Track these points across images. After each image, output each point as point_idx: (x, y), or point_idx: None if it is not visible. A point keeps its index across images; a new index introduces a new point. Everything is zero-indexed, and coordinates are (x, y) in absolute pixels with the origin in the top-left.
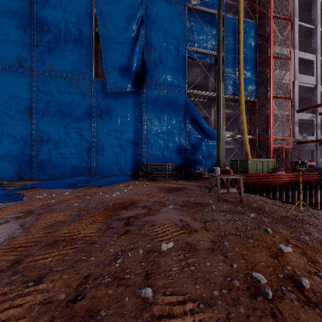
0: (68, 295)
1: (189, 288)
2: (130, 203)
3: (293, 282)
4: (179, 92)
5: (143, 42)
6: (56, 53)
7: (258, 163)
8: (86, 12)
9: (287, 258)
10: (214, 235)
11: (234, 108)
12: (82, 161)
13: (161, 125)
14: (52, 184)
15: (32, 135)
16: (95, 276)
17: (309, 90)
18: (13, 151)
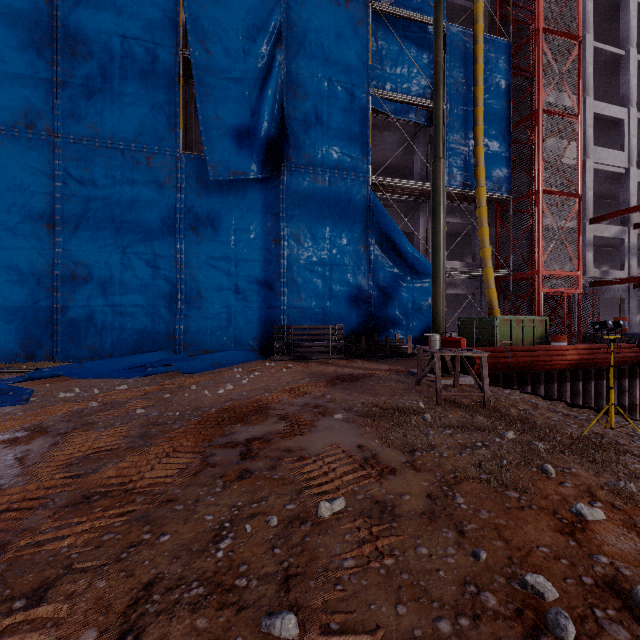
0: (104, 633)
1: (383, 613)
2: (253, 409)
3: (618, 595)
4: (355, 181)
5: (282, 79)
6: (104, 99)
7: (514, 324)
8: (166, 17)
9: (595, 535)
10: (432, 481)
11: (466, 214)
12: (157, 320)
13: (319, 248)
14: (95, 368)
15: (55, 267)
16: (170, 584)
17: (613, 179)
18: (15, 301)
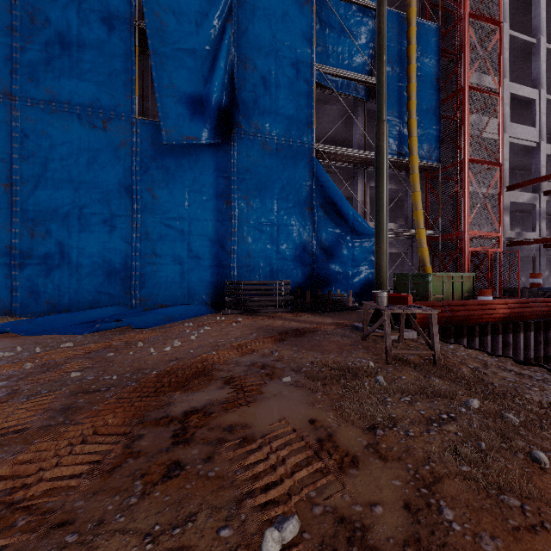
0: None
1: None
2: (196, 371)
3: None
4: (300, 148)
5: (233, 52)
6: (62, 65)
7: (445, 280)
8: None
9: None
10: (405, 479)
11: (399, 181)
12: (113, 276)
13: (267, 209)
14: (46, 323)
15: (13, 225)
16: None
17: (526, 152)
18: None
